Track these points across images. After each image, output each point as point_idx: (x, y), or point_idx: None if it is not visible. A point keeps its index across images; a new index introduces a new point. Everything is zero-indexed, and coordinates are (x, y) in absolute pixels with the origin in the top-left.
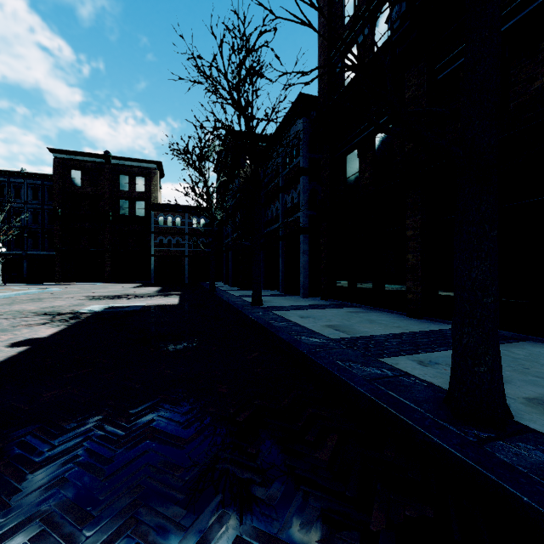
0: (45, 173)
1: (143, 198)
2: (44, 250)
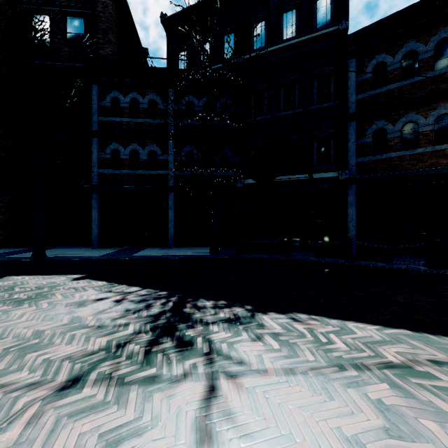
0: None
1: None
2: None
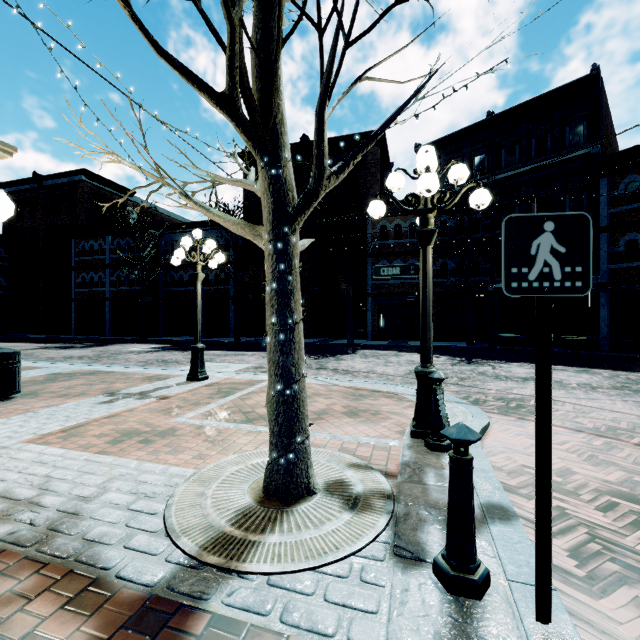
0: None
1: None
2: None
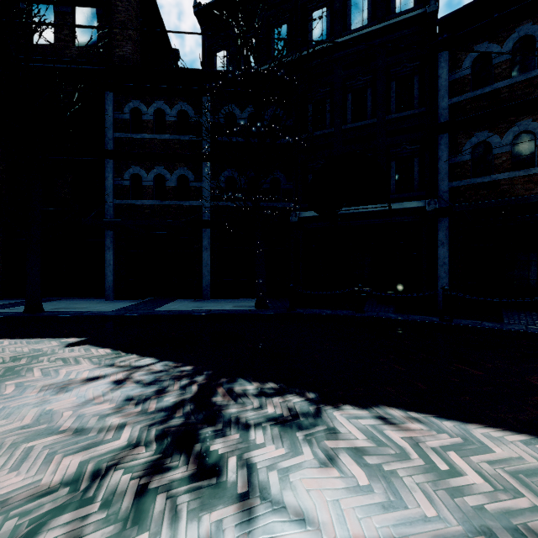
0: None
1: None
2: None
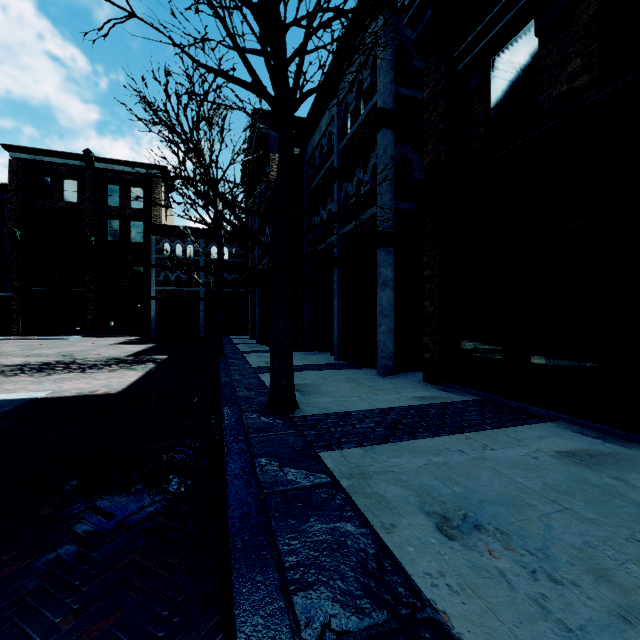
0: (4, 183)
1: (140, 217)
2: (3, 290)
